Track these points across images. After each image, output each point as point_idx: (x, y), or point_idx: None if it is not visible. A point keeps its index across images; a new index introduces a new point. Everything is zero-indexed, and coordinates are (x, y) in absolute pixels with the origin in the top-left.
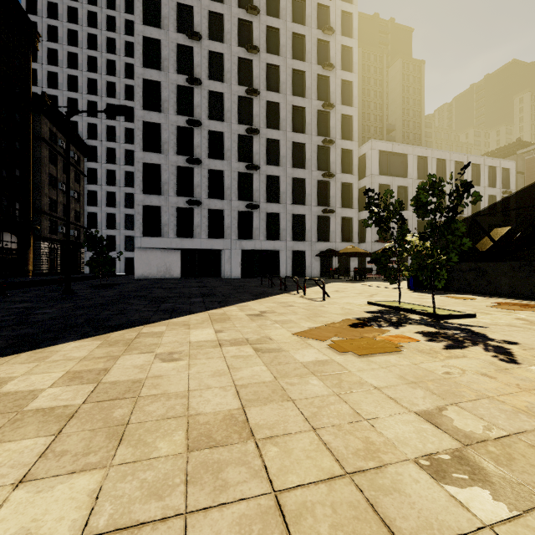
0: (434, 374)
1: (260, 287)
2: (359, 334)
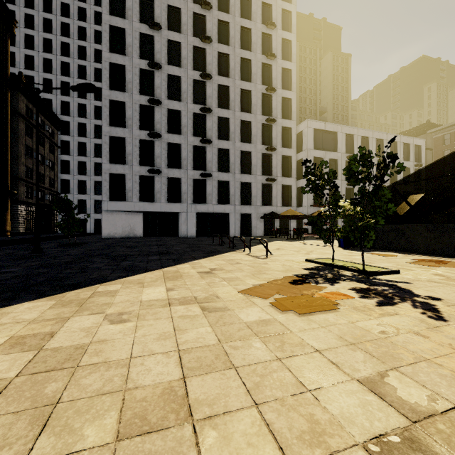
0: (371, 334)
1: (212, 245)
2: (299, 291)
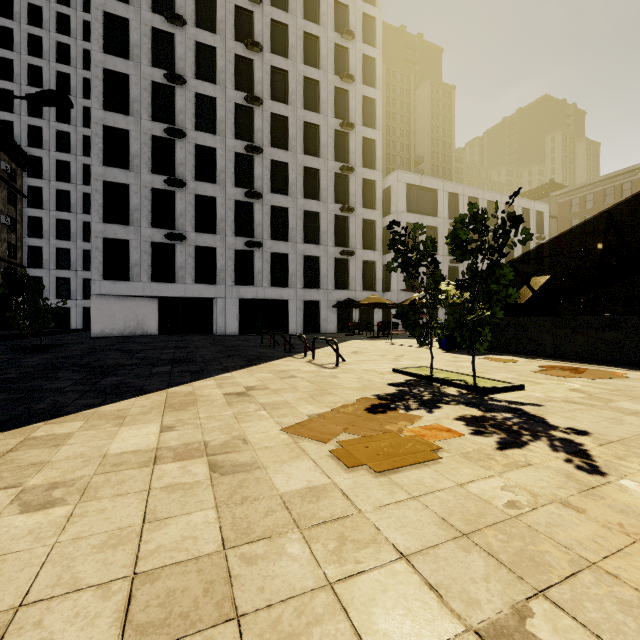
0: (493, 510)
1: (259, 347)
2: (380, 426)
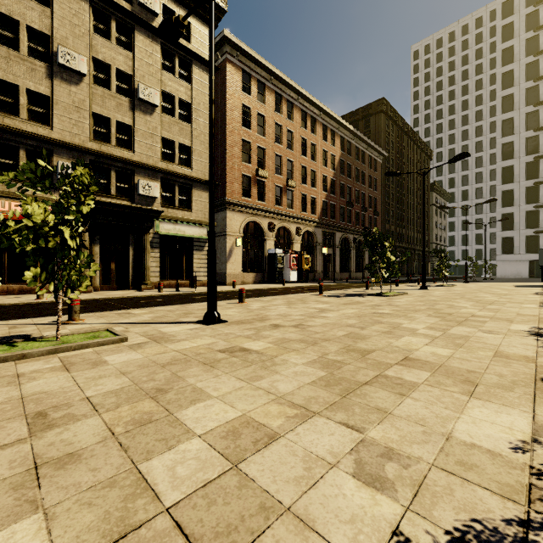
0: None
1: None
2: None
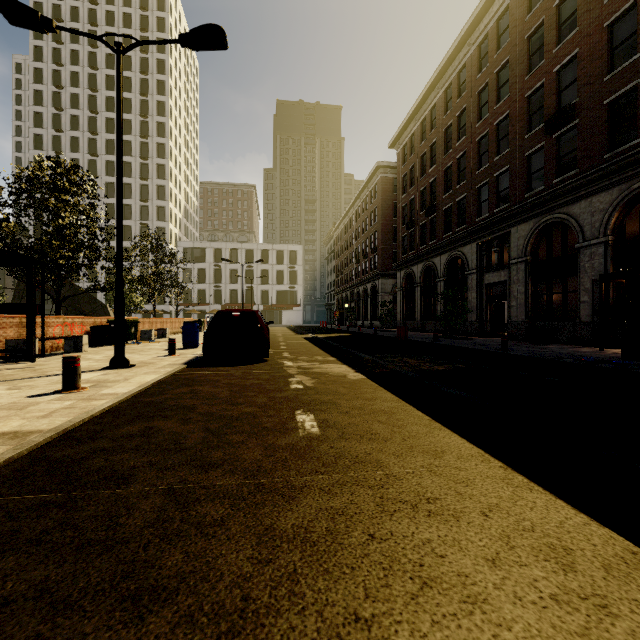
0: None
1: None
2: None
